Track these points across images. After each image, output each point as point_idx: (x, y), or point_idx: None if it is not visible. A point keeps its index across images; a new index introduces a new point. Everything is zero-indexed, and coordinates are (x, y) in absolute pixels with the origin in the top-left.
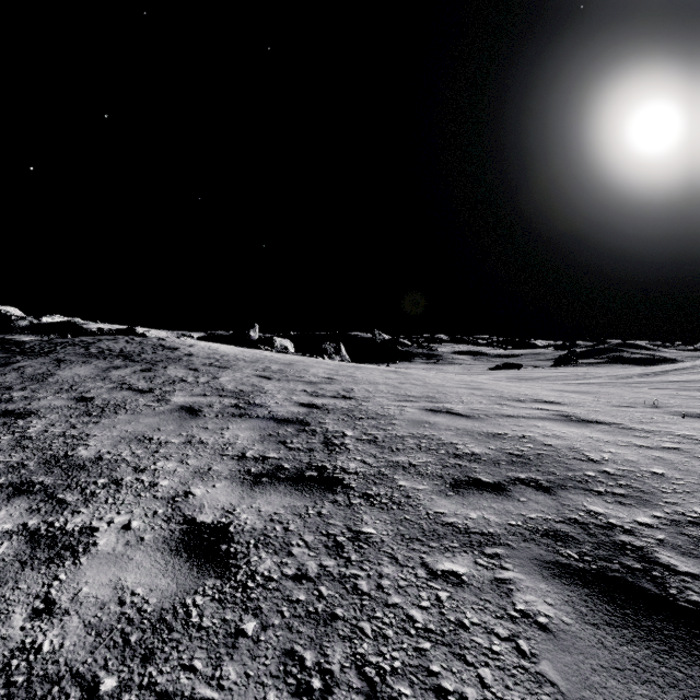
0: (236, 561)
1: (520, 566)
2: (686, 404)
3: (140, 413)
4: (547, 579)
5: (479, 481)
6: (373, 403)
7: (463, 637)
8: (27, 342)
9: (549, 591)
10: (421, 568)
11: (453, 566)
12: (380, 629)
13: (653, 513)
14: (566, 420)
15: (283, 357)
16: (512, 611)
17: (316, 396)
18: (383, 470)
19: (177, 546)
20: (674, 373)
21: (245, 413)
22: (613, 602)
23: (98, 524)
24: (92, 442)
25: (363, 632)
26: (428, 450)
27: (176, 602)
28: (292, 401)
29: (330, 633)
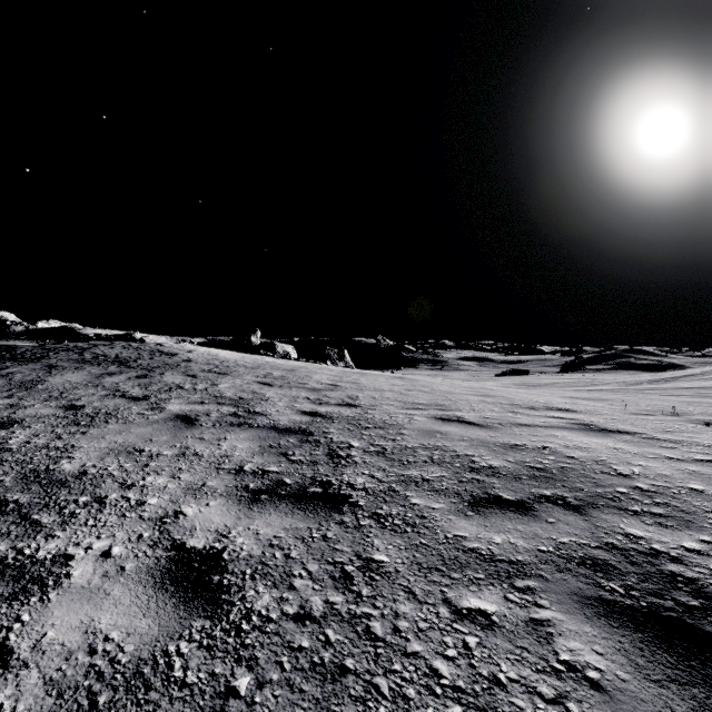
0: (229, 596)
1: (557, 602)
2: (706, 411)
3: (132, 423)
4: (591, 619)
5: (500, 499)
6: (380, 411)
7: (499, 698)
8: (19, 348)
9: (596, 635)
10: (443, 605)
11: (480, 602)
12: (399, 687)
13: (700, 537)
14: (585, 429)
15: (285, 363)
16: (555, 663)
17: (320, 404)
18: (394, 486)
19: (162, 577)
20: (685, 379)
21: (244, 423)
22: (673, 650)
23: (75, 551)
24: (77, 454)
25: (379, 691)
26: (441, 462)
27: (157, 649)
28: (294, 410)
29: (339, 693)
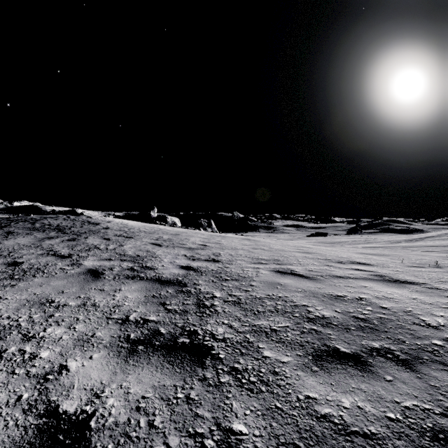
0: None
1: None
2: None
3: (53, 276)
4: None
5: (338, 352)
6: (235, 265)
7: None
8: None
9: None
10: None
11: None
12: None
13: None
14: (383, 280)
15: (172, 229)
16: None
17: (193, 260)
18: (248, 337)
19: None
20: (428, 239)
21: (137, 276)
22: None
23: None
24: None
25: None
26: (284, 312)
27: None
28: (175, 264)
29: None
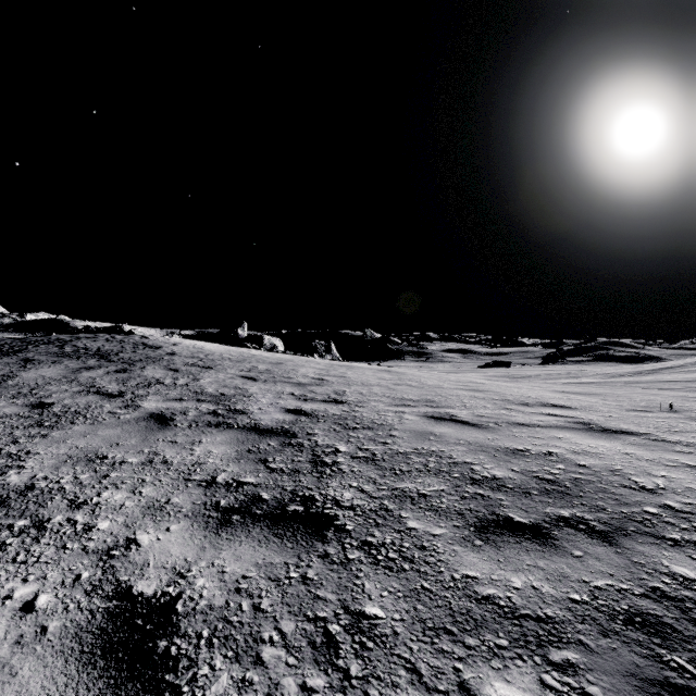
0: (175, 677)
1: (612, 691)
2: None
3: (101, 423)
4: None
5: (512, 522)
6: (368, 408)
7: None
8: None
9: None
10: (460, 695)
11: (508, 690)
12: None
13: None
14: (587, 429)
15: (272, 355)
16: None
17: (305, 400)
18: (386, 504)
19: (93, 644)
20: (666, 372)
21: (223, 422)
22: None
23: None
24: (30, 463)
25: None
26: (438, 472)
27: None
28: (278, 407)
29: None
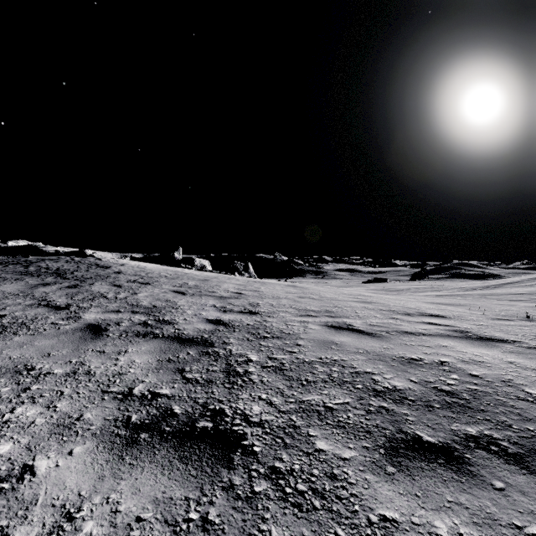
0: None
1: None
2: None
3: (40, 334)
4: None
5: (421, 442)
6: (277, 318)
7: None
8: None
9: None
10: None
11: None
12: None
13: None
14: (466, 338)
15: (201, 274)
16: None
17: (224, 311)
18: (294, 419)
19: None
20: (508, 286)
21: (150, 332)
22: None
23: None
24: None
25: None
26: (342, 383)
27: None
28: (200, 318)
29: None
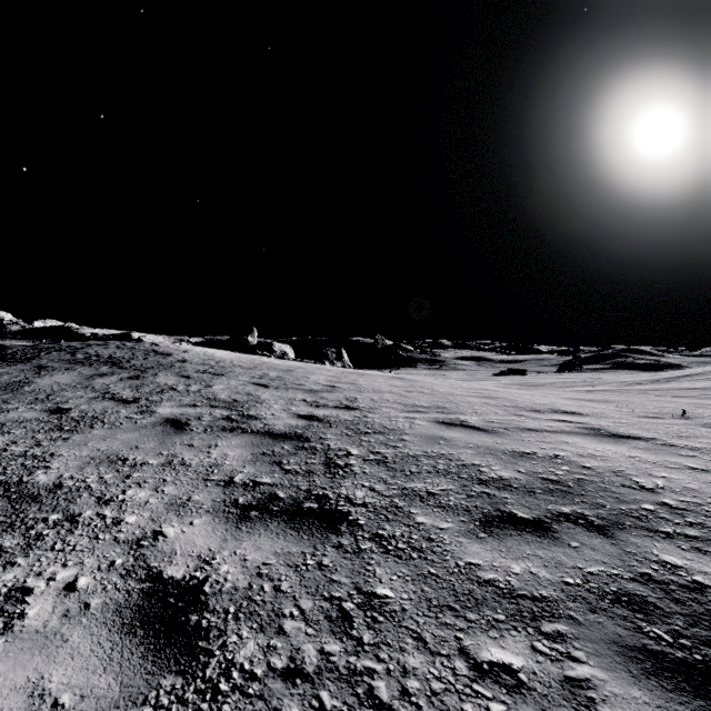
0: (208, 643)
1: (595, 654)
2: None
3: (119, 428)
4: (639, 679)
5: (515, 517)
6: (379, 414)
7: None
8: (10, 348)
9: (648, 703)
10: (460, 657)
11: (503, 654)
12: None
13: None
14: (595, 435)
15: (283, 363)
16: None
17: (317, 406)
18: (396, 501)
19: (132, 617)
20: (685, 379)
21: (237, 427)
22: None
23: (34, 582)
24: (55, 464)
25: None
26: (447, 473)
27: None
28: (290, 413)
29: None
